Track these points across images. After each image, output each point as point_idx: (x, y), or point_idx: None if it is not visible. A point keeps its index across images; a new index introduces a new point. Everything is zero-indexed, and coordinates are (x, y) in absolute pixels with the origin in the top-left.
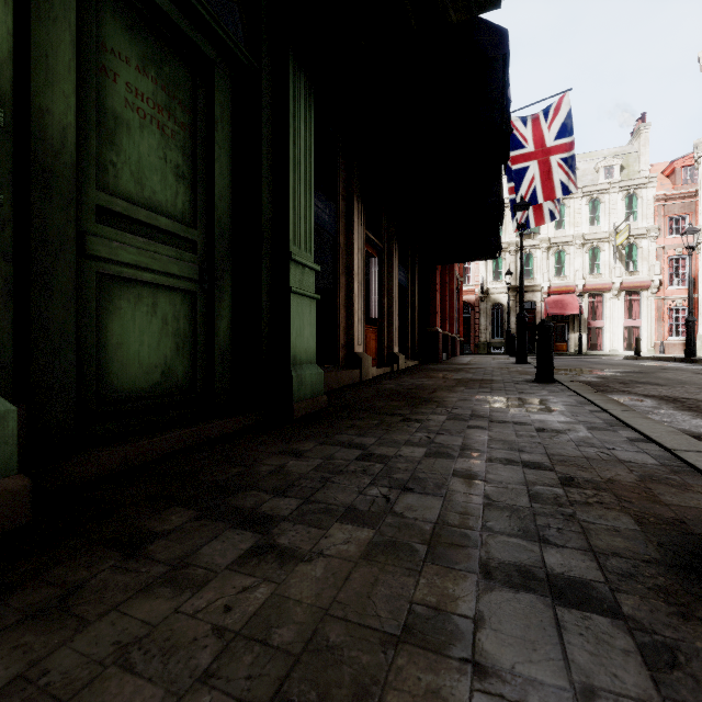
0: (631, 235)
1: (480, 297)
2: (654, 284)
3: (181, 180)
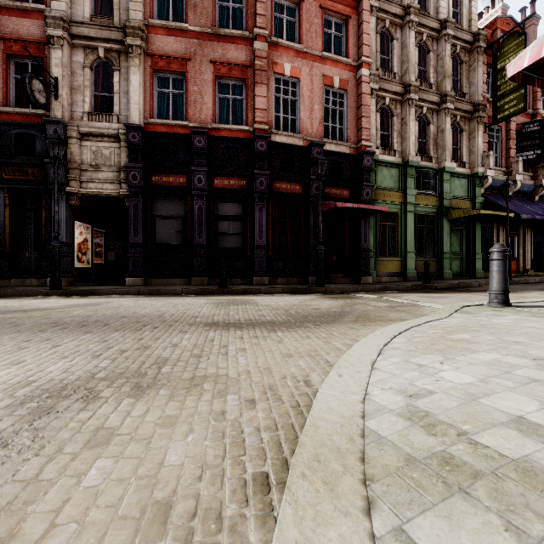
0: None
1: None
2: None
3: (458, 247)
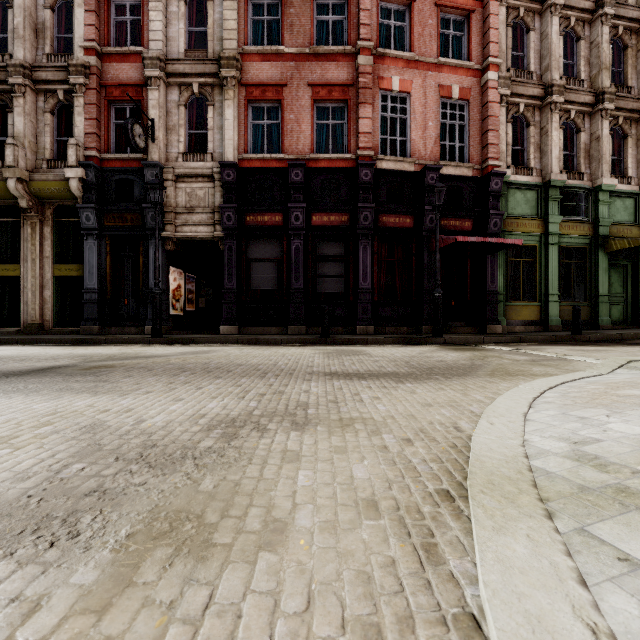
0: None
1: None
2: None
3: (621, 287)
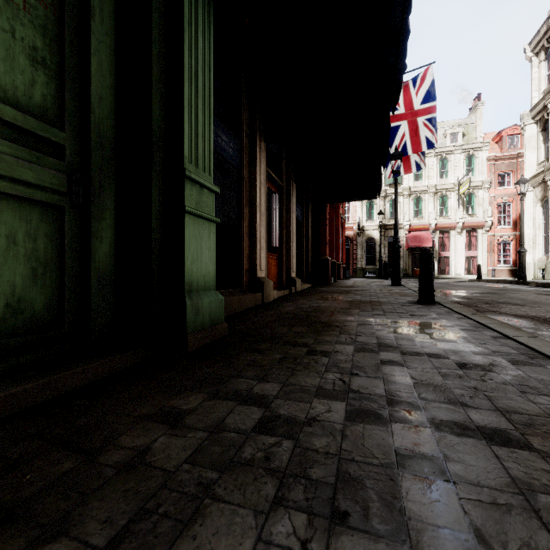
0: (470, 186)
1: (357, 233)
2: (487, 224)
3: (40, 67)
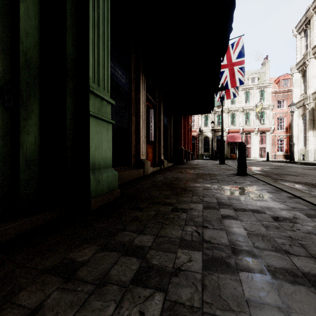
0: (262, 108)
1: (199, 134)
2: (271, 129)
3: None
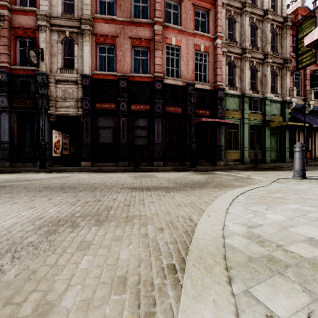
0: None
1: None
2: None
3: (275, 144)
